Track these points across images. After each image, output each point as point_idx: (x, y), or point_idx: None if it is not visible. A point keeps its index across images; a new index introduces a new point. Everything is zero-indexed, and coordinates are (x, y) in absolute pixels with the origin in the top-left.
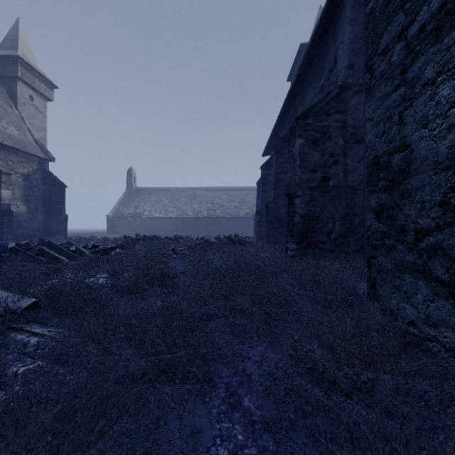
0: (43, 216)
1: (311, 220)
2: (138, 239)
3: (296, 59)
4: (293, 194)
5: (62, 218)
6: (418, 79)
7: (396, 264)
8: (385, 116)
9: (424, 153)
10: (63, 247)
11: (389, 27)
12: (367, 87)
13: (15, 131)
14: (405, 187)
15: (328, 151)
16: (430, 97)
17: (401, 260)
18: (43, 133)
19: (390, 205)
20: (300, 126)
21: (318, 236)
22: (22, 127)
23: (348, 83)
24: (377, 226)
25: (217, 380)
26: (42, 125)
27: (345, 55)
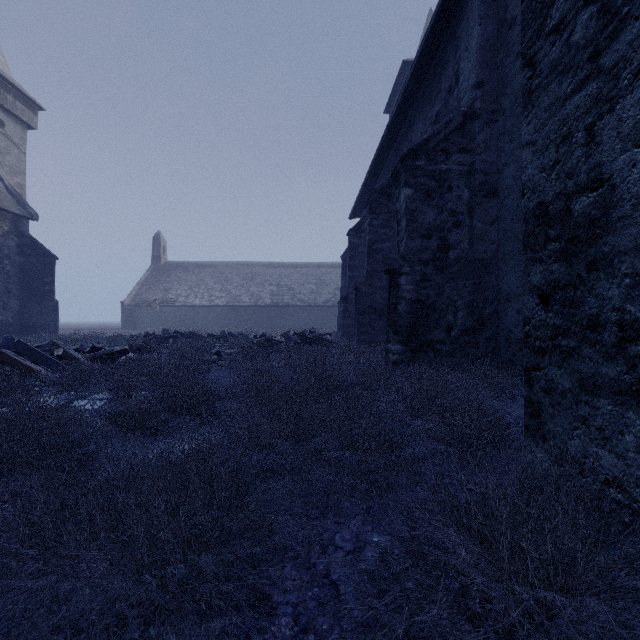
0: (20, 303)
1: (422, 308)
2: (166, 337)
3: (396, 82)
4: (396, 270)
5: (49, 306)
6: (626, 64)
7: (581, 381)
8: (559, 135)
9: (639, 189)
10: (43, 350)
11: None
12: (524, 91)
13: None
14: (599, 250)
15: (447, 207)
16: None
17: (591, 374)
18: (21, 177)
19: (569, 281)
20: (407, 169)
21: (434, 332)
22: None
23: (476, 109)
24: (544, 317)
25: (277, 598)
26: (18, 165)
27: (471, 67)
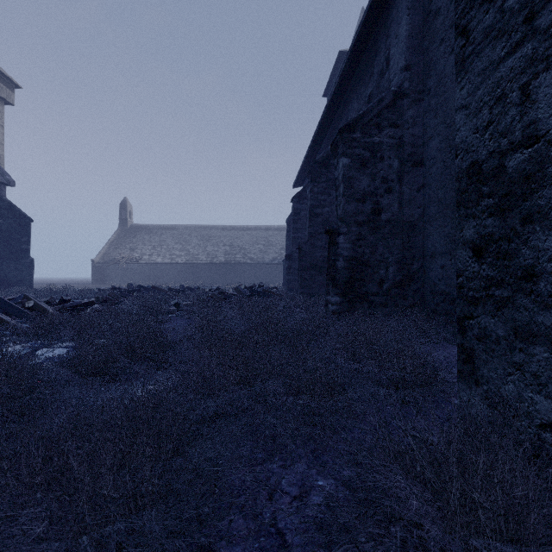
0: None
1: (358, 264)
2: (131, 290)
3: (333, 70)
4: (335, 230)
5: (25, 263)
6: None
7: (515, 329)
8: (493, 97)
9: None
10: (15, 302)
11: None
12: (457, 59)
13: None
14: (535, 203)
15: (379, 175)
16: None
17: (526, 322)
18: None
19: (503, 234)
20: (344, 141)
21: (368, 285)
22: None
23: (405, 88)
24: (478, 269)
25: (224, 551)
26: None
27: (400, 52)
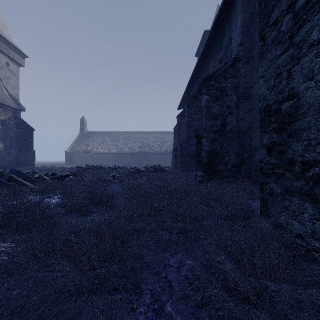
0: (16, 151)
1: (213, 154)
2: (87, 168)
3: (201, 41)
4: (200, 135)
5: (31, 153)
6: (305, 42)
7: (285, 189)
8: (276, 73)
9: (310, 100)
10: (29, 174)
11: (279, 3)
12: (260, 52)
13: None
14: (293, 128)
15: (225, 104)
16: (316, 54)
17: (289, 186)
18: (17, 90)
19: (280, 142)
20: (205, 86)
21: (219, 166)
22: (0, 85)
23: (240, 56)
24: (269, 159)
25: (143, 287)
26: (15, 84)
27: (237, 35)
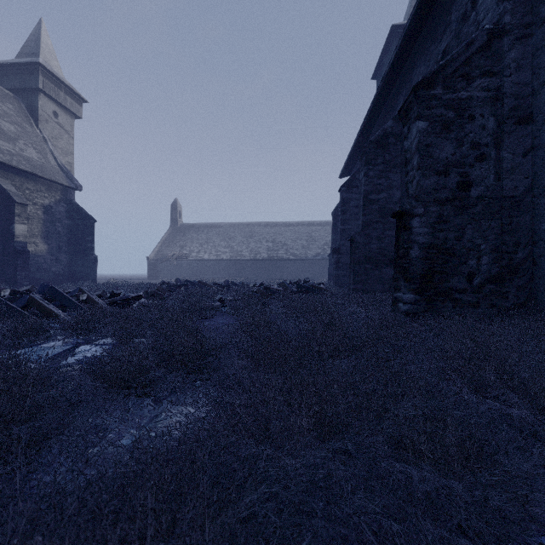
0: (68, 257)
1: (438, 253)
2: (178, 285)
3: (384, 48)
4: (408, 212)
5: (90, 260)
6: None
7: None
8: None
9: None
10: (71, 295)
11: None
12: None
13: (34, 153)
14: None
15: (468, 139)
16: None
17: None
18: (70, 157)
19: None
20: (420, 100)
21: (452, 280)
22: (43, 149)
23: (505, 24)
24: None
25: None
26: (68, 147)
27: None
